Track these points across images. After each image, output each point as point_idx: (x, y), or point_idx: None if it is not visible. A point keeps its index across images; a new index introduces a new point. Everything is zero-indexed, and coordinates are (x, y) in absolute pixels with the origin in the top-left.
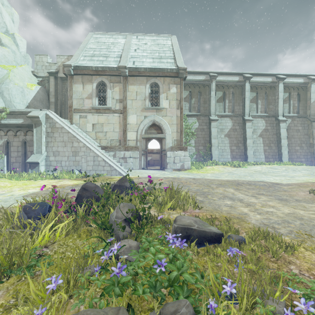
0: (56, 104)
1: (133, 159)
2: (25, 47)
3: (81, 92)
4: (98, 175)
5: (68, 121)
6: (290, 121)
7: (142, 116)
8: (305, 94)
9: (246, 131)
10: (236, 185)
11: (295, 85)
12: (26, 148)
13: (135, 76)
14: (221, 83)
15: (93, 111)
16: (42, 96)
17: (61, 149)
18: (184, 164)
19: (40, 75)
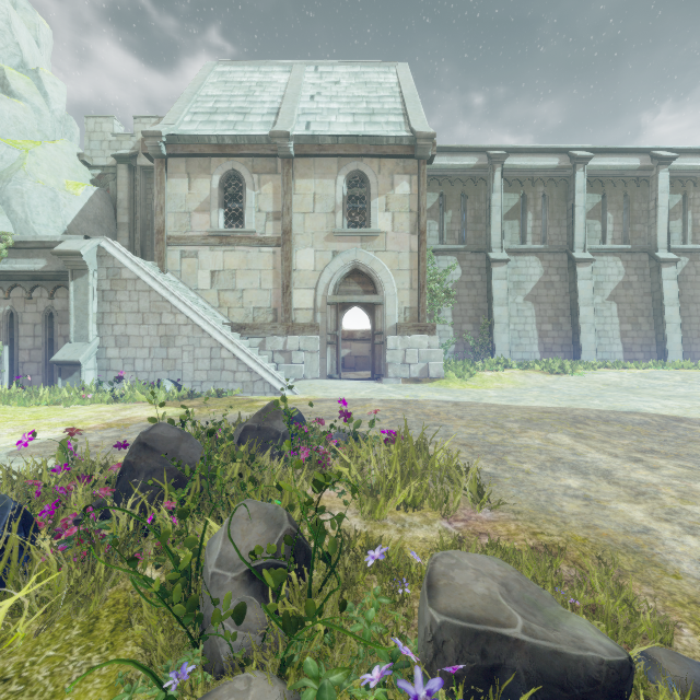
0: (133, 229)
1: (305, 355)
2: (64, 101)
3: (185, 198)
4: (221, 393)
5: (155, 266)
6: (686, 263)
7: (328, 252)
8: None
9: (578, 286)
10: (573, 423)
11: (699, 176)
12: (54, 329)
13: (310, 156)
14: (515, 173)
15: (213, 242)
16: (100, 211)
17: (133, 330)
18: (430, 367)
19: (96, 163)
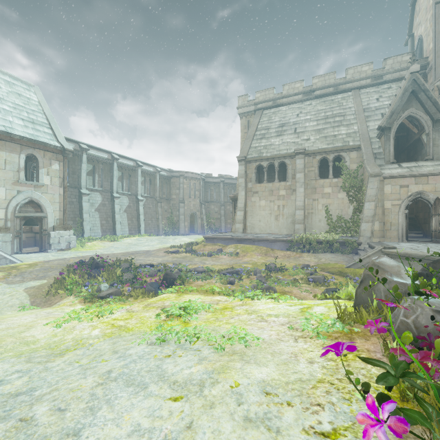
0: None
1: (2, 243)
2: None
3: None
4: None
5: None
6: (145, 200)
7: (14, 190)
8: (154, 180)
9: (115, 207)
10: (132, 254)
11: (148, 172)
12: None
13: (4, 140)
14: (91, 156)
15: None
16: None
17: None
18: (71, 243)
19: None
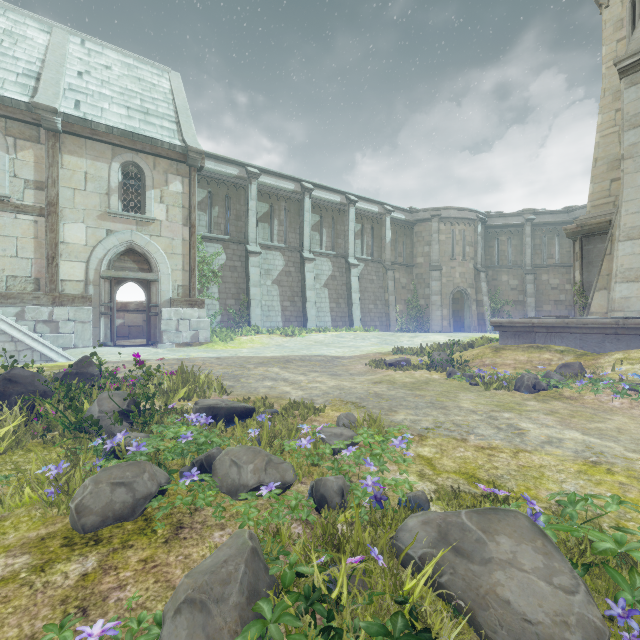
0: None
1: (76, 325)
2: None
3: None
4: None
5: None
6: (363, 267)
7: (101, 229)
8: (381, 230)
9: (306, 276)
10: (285, 362)
11: (369, 215)
12: None
13: (81, 136)
14: (266, 188)
15: None
16: None
17: None
18: (199, 333)
19: None
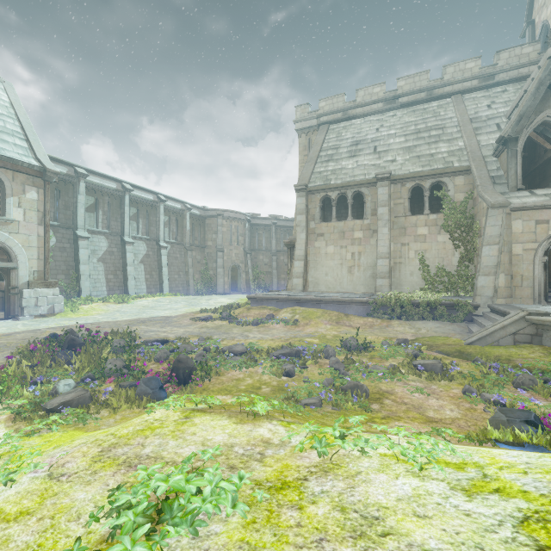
0: None
1: None
2: None
3: None
4: None
5: None
6: (170, 248)
7: None
8: (183, 221)
9: (127, 256)
10: (143, 323)
11: (174, 210)
12: None
13: None
14: (93, 186)
15: None
16: None
17: None
18: (55, 307)
19: None
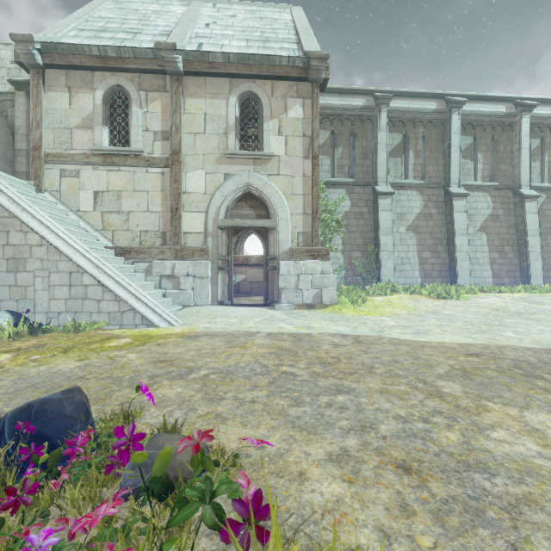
0: None
1: (195, 280)
2: None
3: (65, 113)
4: (76, 327)
5: (28, 184)
6: (544, 199)
7: (219, 174)
8: None
9: (454, 218)
10: (527, 378)
11: None
12: None
13: (201, 74)
14: (399, 115)
15: (96, 161)
16: None
17: None
18: (323, 293)
19: None
